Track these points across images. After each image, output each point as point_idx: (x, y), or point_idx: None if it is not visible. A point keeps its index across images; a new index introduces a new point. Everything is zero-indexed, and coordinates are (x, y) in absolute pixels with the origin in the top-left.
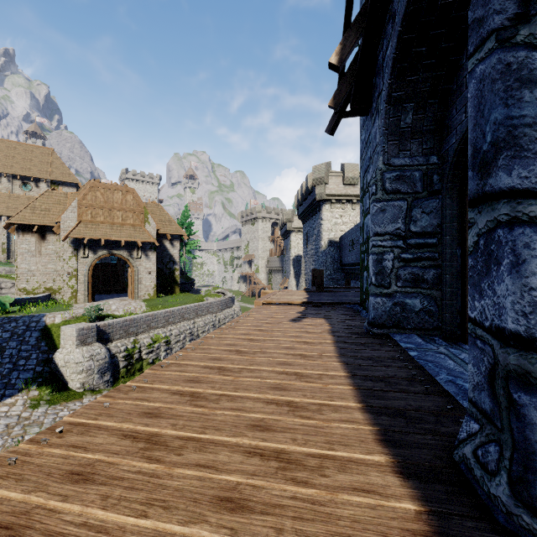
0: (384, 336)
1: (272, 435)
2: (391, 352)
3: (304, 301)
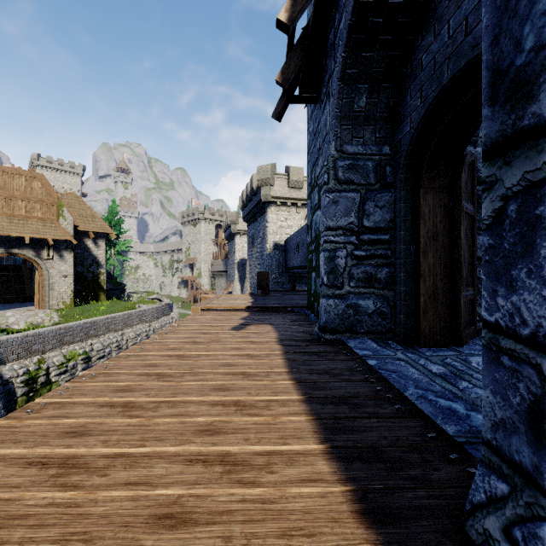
0: (337, 342)
1: (190, 534)
2: (347, 362)
3: (249, 306)
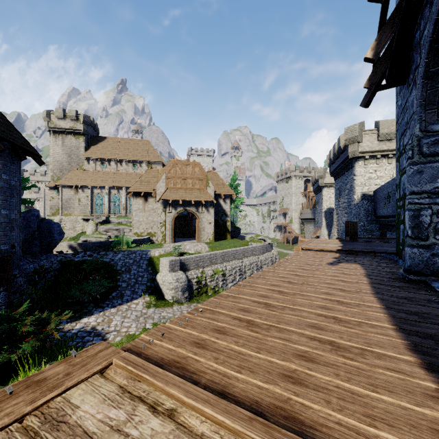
0: (421, 282)
1: (324, 332)
2: (427, 296)
3: (339, 249)
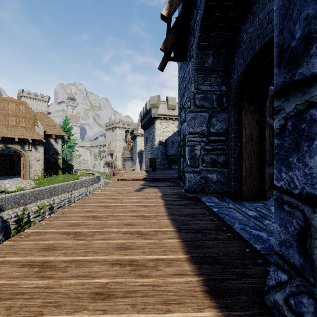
0: (195, 198)
1: (113, 303)
2: (201, 209)
3: (145, 177)
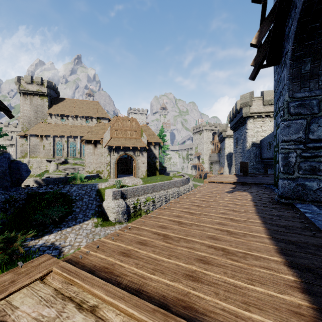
0: (289, 204)
1: (219, 242)
2: (293, 214)
3: (235, 181)
